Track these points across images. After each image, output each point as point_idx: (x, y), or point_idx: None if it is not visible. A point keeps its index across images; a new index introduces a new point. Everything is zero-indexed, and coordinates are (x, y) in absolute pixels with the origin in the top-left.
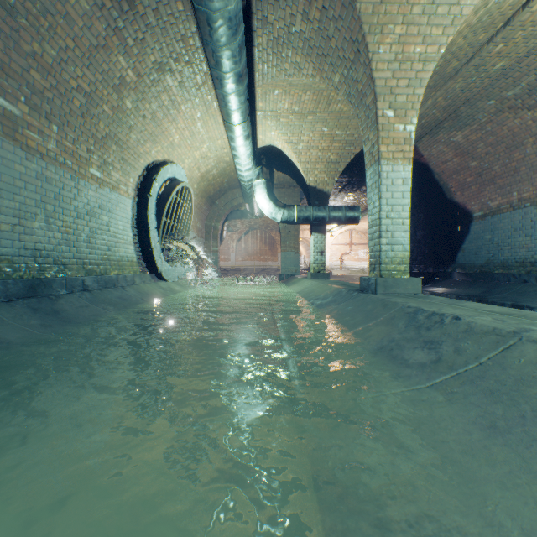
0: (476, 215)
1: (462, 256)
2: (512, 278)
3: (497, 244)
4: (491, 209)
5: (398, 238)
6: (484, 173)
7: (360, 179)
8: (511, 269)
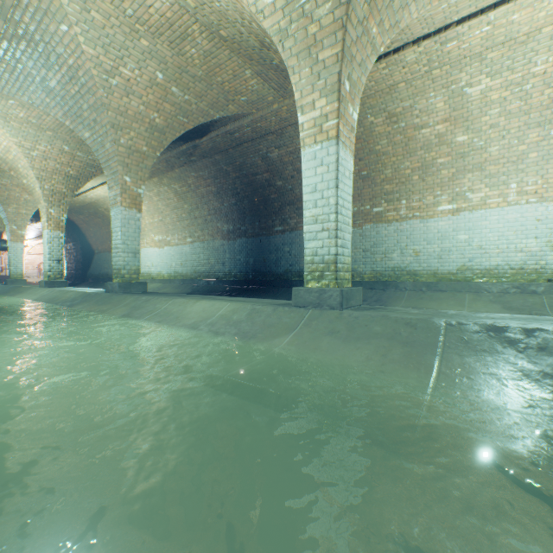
0: (97, 252)
1: (93, 270)
2: (104, 281)
3: (102, 266)
4: (100, 250)
5: (20, 267)
6: (97, 234)
7: (36, 219)
8: (105, 277)
